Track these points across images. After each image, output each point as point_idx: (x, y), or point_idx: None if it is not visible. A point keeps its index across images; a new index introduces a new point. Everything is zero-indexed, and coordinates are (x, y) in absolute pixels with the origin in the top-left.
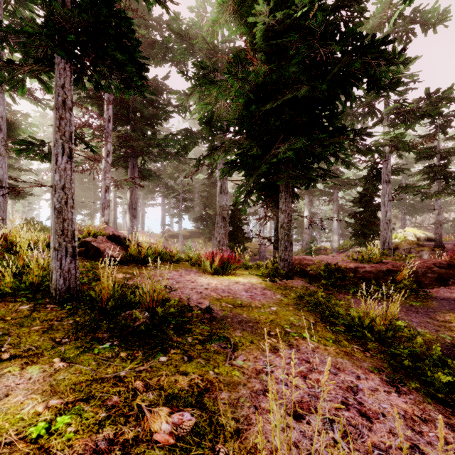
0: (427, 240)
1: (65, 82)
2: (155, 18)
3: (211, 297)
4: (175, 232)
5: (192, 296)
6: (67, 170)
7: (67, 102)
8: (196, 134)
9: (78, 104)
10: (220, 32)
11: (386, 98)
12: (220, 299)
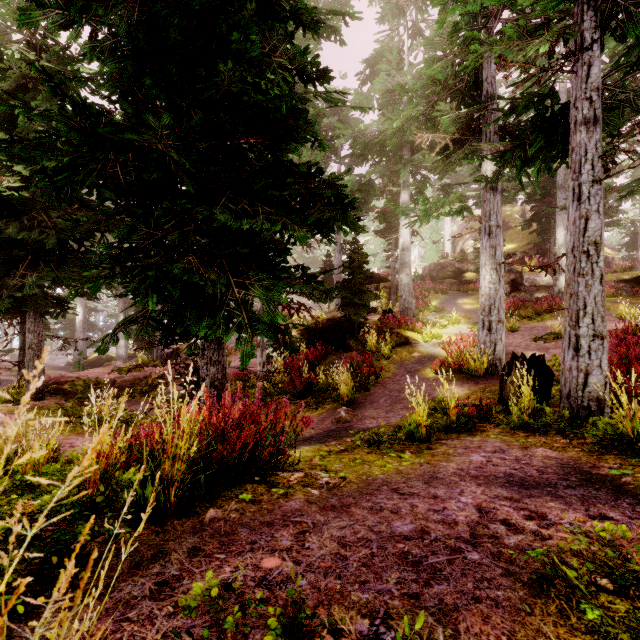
0: None
1: None
2: None
3: None
4: None
5: None
6: None
7: None
8: None
9: None
10: None
11: None
12: None
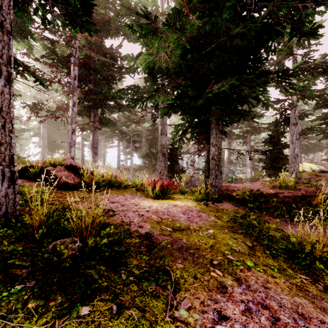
0: (321, 172)
1: (3, 4)
2: (111, 2)
3: (152, 220)
4: (128, 166)
5: (133, 220)
6: (4, 94)
7: (6, 24)
8: (142, 89)
9: (49, 63)
10: (161, 9)
11: (294, 56)
12: (160, 222)
